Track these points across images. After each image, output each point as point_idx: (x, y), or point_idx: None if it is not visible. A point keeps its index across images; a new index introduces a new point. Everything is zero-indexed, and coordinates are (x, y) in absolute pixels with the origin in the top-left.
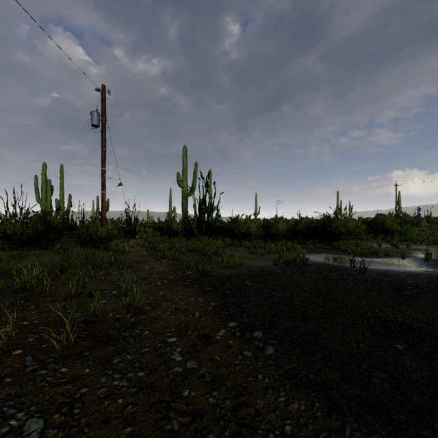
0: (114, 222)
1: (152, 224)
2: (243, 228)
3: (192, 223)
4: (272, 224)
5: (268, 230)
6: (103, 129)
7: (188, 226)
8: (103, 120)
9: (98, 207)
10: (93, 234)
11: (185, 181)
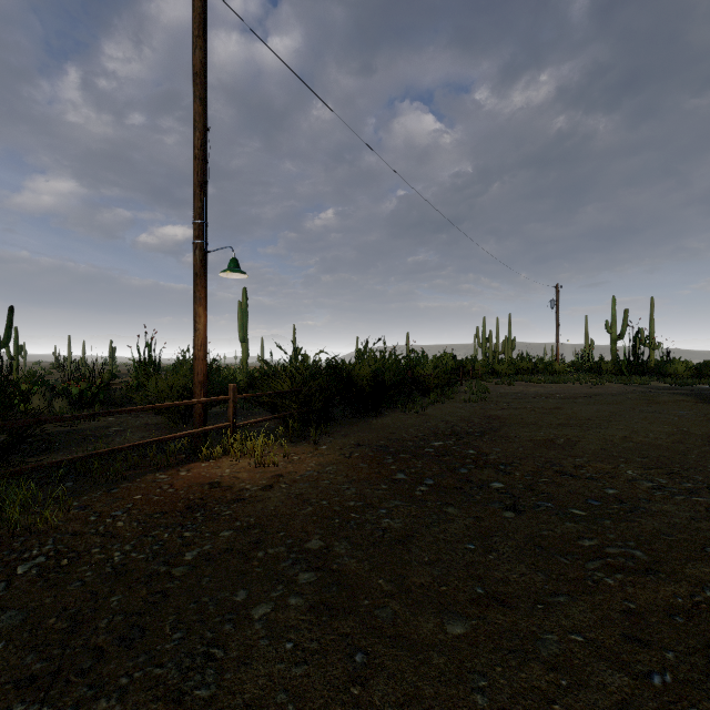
0: (550, 362)
1: (571, 365)
2: (670, 369)
3: (621, 364)
4: (707, 366)
5: (702, 371)
6: (557, 309)
7: (617, 366)
8: (557, 304)
9: (506, 347)
10: (554, 369)
11: (614, 327)
